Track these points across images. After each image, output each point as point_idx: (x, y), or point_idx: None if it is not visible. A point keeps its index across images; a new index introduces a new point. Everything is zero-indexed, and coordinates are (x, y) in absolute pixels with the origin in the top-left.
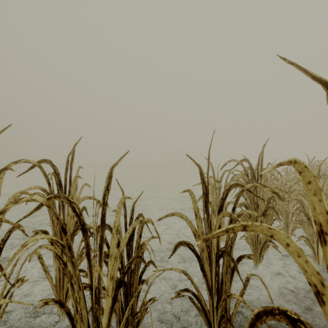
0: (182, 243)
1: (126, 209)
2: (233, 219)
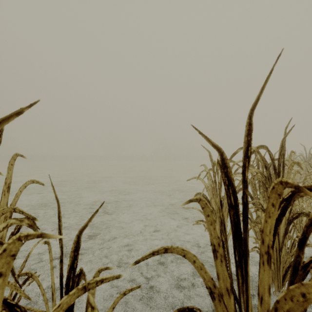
0: (186, 310)
1: (62, 245)
2: (300, 267)
